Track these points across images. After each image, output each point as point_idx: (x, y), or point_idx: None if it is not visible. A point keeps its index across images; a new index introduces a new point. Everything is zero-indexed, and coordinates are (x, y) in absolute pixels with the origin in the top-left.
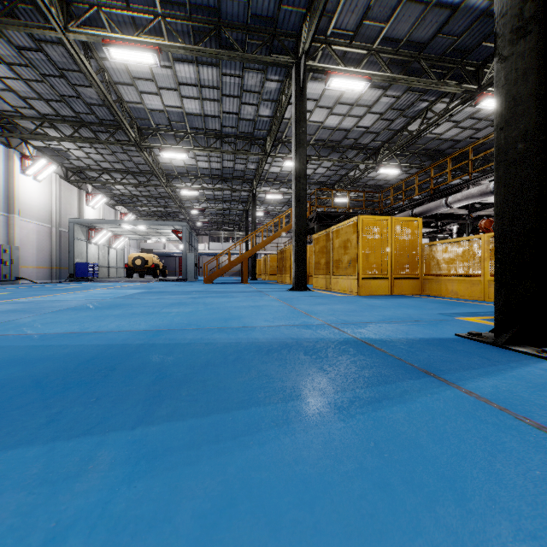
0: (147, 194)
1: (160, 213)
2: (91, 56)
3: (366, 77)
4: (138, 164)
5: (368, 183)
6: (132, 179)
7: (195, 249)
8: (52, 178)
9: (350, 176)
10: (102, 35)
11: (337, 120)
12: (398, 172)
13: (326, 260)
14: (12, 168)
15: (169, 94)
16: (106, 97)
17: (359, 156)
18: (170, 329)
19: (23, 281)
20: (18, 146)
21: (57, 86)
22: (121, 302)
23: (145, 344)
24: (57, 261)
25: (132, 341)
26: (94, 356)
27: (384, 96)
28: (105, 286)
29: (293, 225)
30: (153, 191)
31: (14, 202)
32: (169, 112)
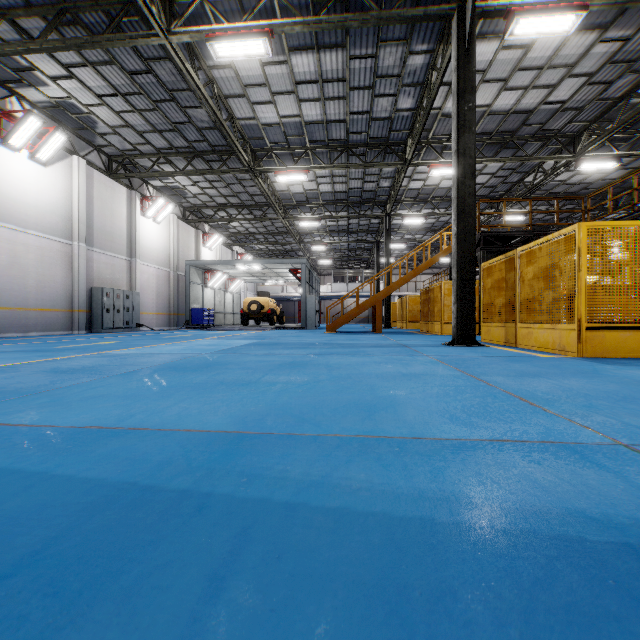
0: (264, 230)
1: (278, 252)
2: (198, 67)
3: (577, 6)
4: (254, 195)
5: (554, 190)
6: (248, 213)
7: (316, 291)
8: (170, 219)
9: (526, 183)
10: (207, 30)
11: (513, 97)
12: (613, 165)
13: (505, 299)
14: (133, 211)
15: (285, 100)
16: (215, 114)
17: (543, 151)
18: (262, 433)
19: (143, 328)
20: (138, 188)
21: (169, 113)
22: (217, 360)
23: (190, 492)
24: (175, 306)
25: (169, 474)
26: (32, 553)
27: (599, 42)
28: (215, 335)
29: (453, 249)
30: (270, 227)
31: (135, 245)
32: (285, 124)
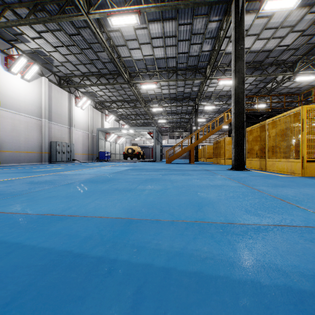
0: (134, 113)
1: (141, 123)
2: (103, 31)
3: None
4: (130, 95)
5: (282, 91)
6: (127, 105)
7: (160, 143)
8: (89, 107)
9: (267, 87)
10: (107, 11)
11: (261, 43)
12: (314, 77)
13: (260, 146)
14: (71, 104)
15: (146, 47)
16: (111, 54)
17: (277, 71)
18: (141, 219)
19: (76, 161)
20: (73, 92)
21: (88, 55)
22: (113, 177)
23: (103, 258)
24: (91, 150)
25: (91, 246)
26: (4, 305)
27: (308, 13)
28: (111, 164)
29: (233, 120)
30: (137, 111)
31: (72, 120)
32: (146, 59)
